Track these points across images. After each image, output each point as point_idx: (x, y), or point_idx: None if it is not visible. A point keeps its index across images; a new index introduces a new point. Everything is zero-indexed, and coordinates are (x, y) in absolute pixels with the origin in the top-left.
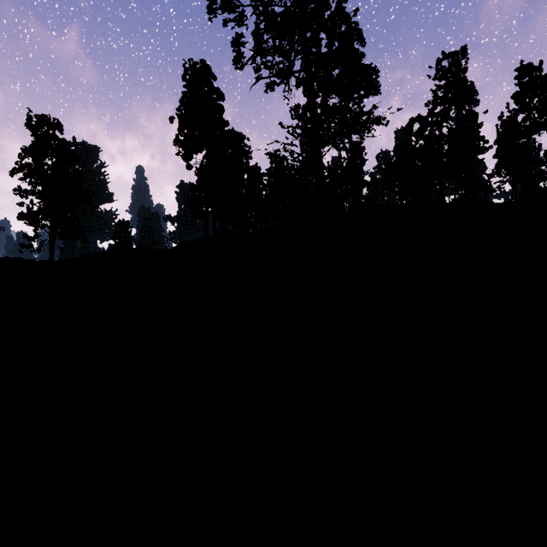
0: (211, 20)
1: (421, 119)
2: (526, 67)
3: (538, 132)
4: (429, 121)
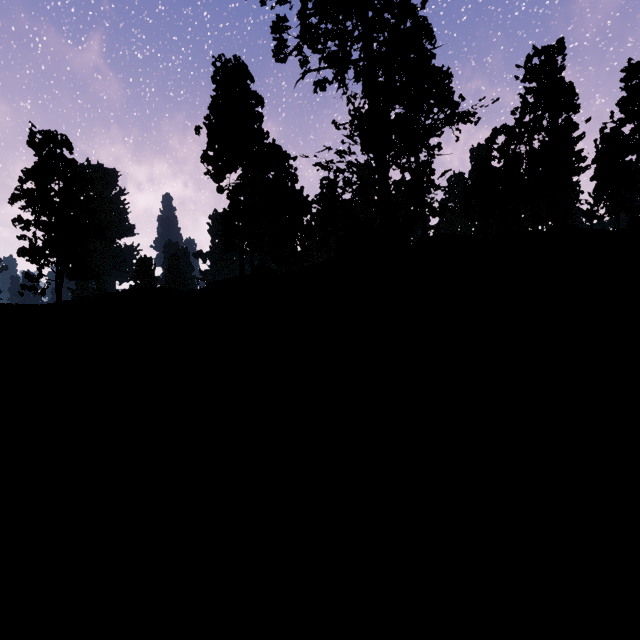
0: None
1: (507, 129)
2: (634, 67)
3: None
4: (517, 133)
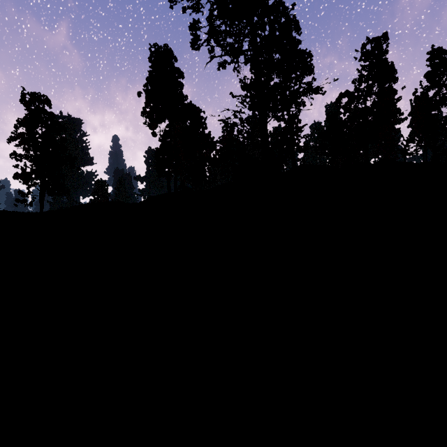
0: (172, 8)
1: (349, 94)
2: (436, 51)
3: (446, 105)
4: (355, 96)
